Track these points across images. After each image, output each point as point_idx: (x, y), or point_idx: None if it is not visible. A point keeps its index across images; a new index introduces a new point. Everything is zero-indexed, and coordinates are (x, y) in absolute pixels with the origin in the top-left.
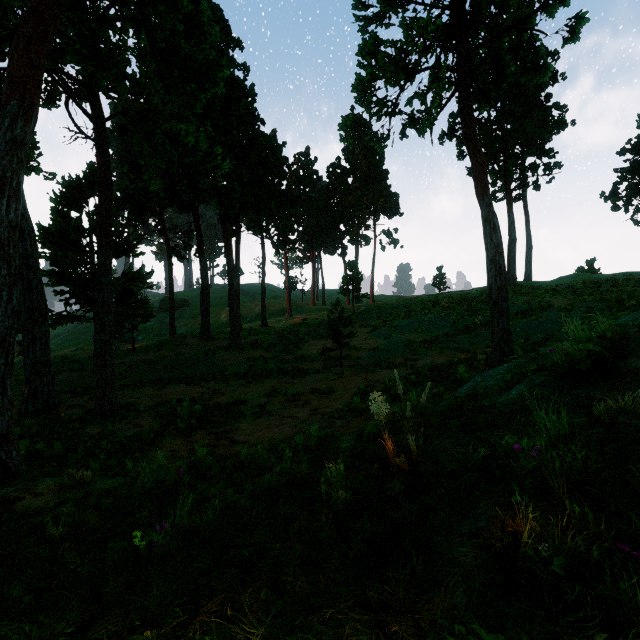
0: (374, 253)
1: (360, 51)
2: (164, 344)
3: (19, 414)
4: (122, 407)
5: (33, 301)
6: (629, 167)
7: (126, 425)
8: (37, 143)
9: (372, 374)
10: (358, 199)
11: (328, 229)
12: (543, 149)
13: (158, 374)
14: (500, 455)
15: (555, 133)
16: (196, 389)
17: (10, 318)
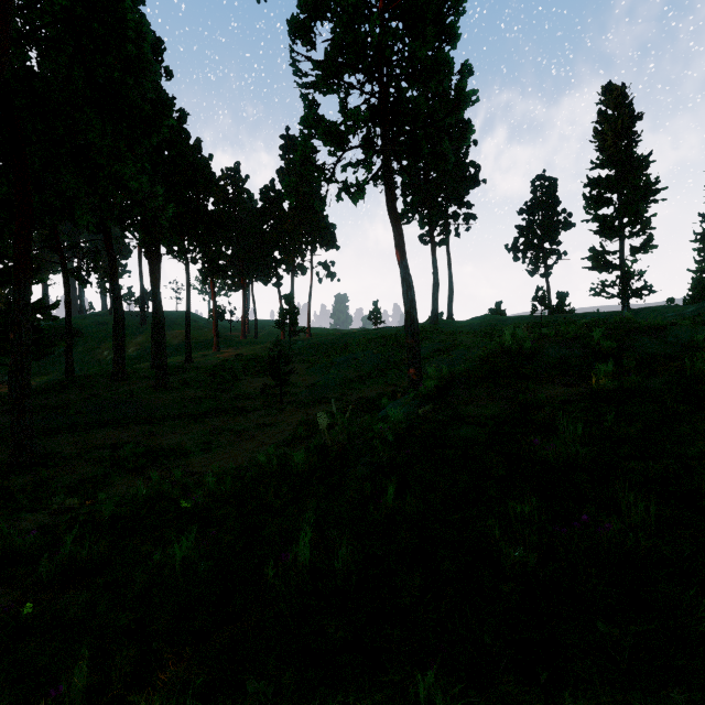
0: (311, 285)
1: (302, 121)
2: (64, 386)
3: None
4: (41, 456)
5: None
6: (525, 225)
7: (59, 472)
8: None
9: (311, 409)
10: (294, 228)
11: (261, 256)
12: (462, 200)
13: (70, 420)
14: (376, 433)
15: (471, 188)
16: (127, 433)
17: None
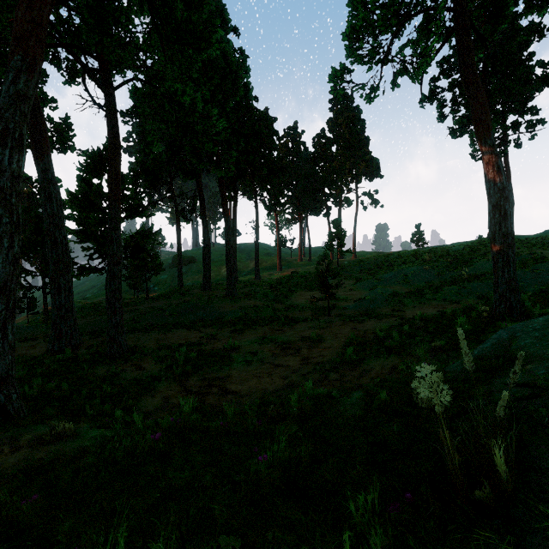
0: (356, 213)
1: (351, 1)
2: (172, 293)
3: (47, 352)
4: (130, 349)
5: (59, 254)
6: None
7: (130, 367)
8: (71, 125)
9: (360, 324)
10: (341, 165)
11: (314, 193)
12: (525, 107)
13: (165, 319)
14: None
15: (538, 90)
16: (195, 334)
17: (11, 265)
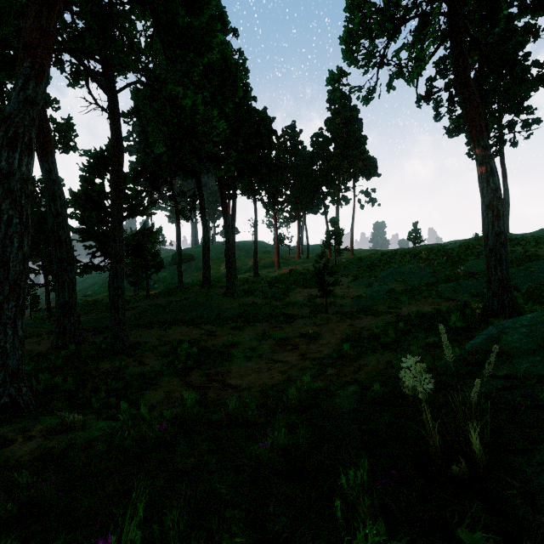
0: (353, 211)
1: (347, 6)
2: (172, 291)
3: (51, 348)
4: (132, 345)
5: (62, 253)
6: None
7: (133, 362)
8: (73, 126)
9: (357, 320)
10: (339, 163)
11: (312, 191)
12: (521, 106)
13: (165, 316)
14: None
15: (534, 90)
16: (196, 331)
17: (21, 263)
